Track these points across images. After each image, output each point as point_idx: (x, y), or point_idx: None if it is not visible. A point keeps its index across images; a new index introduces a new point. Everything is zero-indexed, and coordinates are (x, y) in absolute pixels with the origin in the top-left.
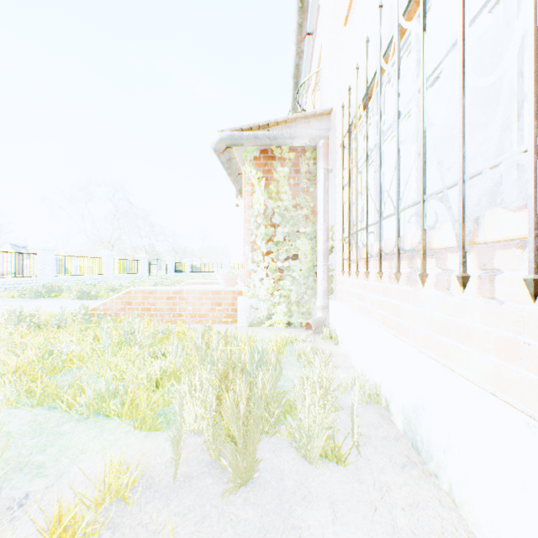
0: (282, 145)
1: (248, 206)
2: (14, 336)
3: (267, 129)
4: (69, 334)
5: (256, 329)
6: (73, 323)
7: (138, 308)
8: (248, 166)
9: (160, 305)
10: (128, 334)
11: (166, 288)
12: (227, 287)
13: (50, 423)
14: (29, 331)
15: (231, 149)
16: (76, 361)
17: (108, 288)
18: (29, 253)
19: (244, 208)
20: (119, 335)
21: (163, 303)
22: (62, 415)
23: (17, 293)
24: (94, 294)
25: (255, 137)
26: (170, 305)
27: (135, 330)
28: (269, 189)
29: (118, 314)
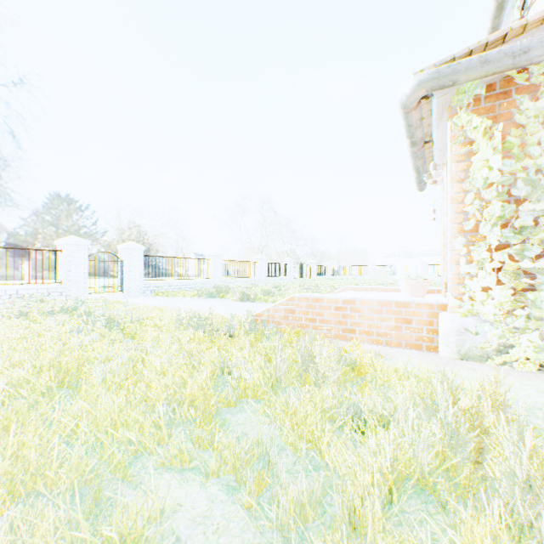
0: (535, 62)
1: (456, 178)
2: (192, 343)
3: (499, 46)
4: (238, 347)
5: (478, 366)
6: (241, 331)
7: (301, 317)
8: (463, 115)
9: (327, 316)
10: (305, 360)
11: (334, 296)
12: (418, 298)
13: (230, 538)
14: (204, 337)
15: (424, 102)
16: (251, 391)
17: (263, 291)
18: (204, 259)
19: (449, 181)
20: (289, 354)
21: (330, 313)
22: (245, 519)
23: (196, 293)
24: (253, 296)
25: (481, 62)
26: (338, 317)
27: (312, 354)
28: (503, 143)
29: (280, 323)
